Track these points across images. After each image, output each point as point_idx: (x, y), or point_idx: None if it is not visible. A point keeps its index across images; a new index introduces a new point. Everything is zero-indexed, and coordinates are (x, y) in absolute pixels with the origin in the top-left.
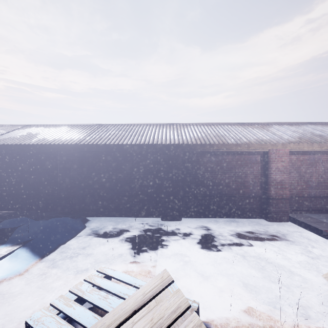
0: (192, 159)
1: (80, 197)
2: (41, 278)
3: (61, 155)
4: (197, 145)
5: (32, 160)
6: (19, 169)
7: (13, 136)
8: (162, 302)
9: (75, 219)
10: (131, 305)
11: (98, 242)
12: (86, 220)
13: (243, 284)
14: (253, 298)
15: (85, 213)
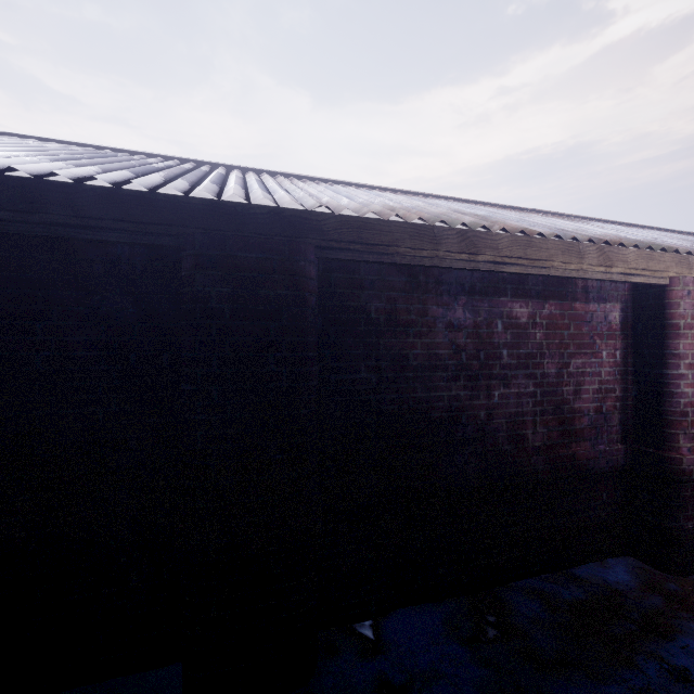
0: (366, 310)
1: None
2: None
3: None
4: (400, 232)
5: None
6: None
7: None
8: None
9: None
10: None
11: None
12: None
13: None
14: None
15: None
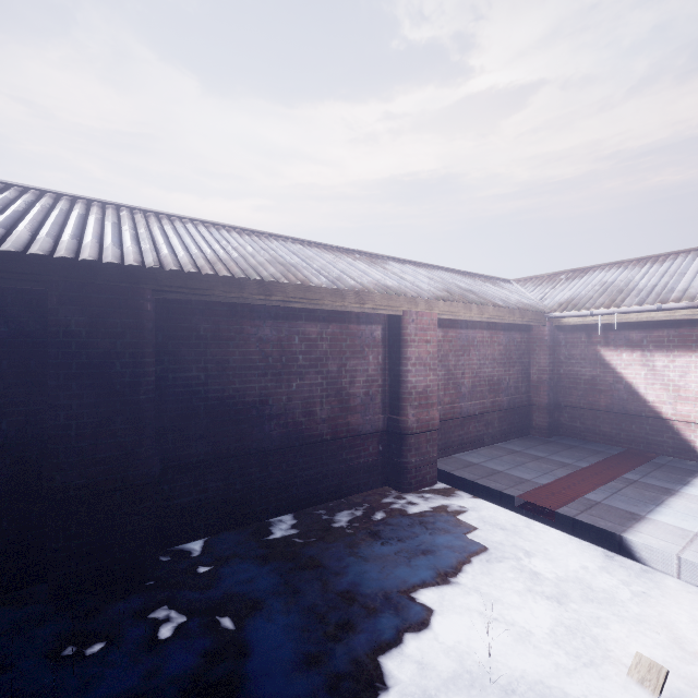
0: (196, 329)
1: None
2: None
3: None
4: (216, 281)
5: None
6: None
7: None
8: None
9: None
10: None
11: None
12: None
13: None
14: None
15: None
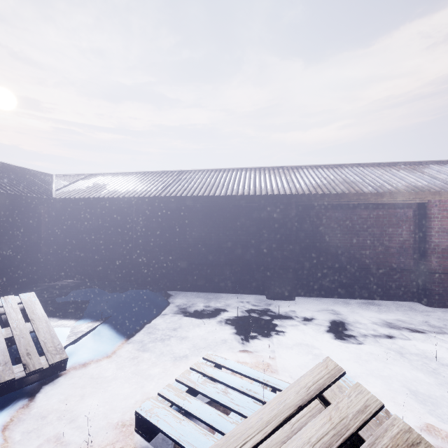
0: (309, 215)
1: (160, 264)
2: (132, 362)
3: (137, 211)
4: (317, 196)
5: (101, 218)
6: (86, 229)
7: (78, 187)
8: (338, 398)
9: (155, 293)
10: (293, 399)
11: (190, 323)
12: (167, 294)
13: (404, 392)
14: (424, 413)
15: (166, 286)
